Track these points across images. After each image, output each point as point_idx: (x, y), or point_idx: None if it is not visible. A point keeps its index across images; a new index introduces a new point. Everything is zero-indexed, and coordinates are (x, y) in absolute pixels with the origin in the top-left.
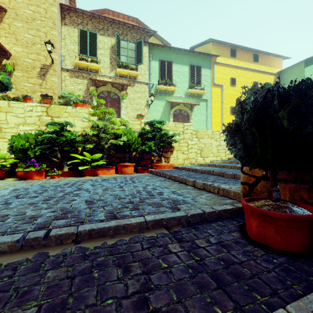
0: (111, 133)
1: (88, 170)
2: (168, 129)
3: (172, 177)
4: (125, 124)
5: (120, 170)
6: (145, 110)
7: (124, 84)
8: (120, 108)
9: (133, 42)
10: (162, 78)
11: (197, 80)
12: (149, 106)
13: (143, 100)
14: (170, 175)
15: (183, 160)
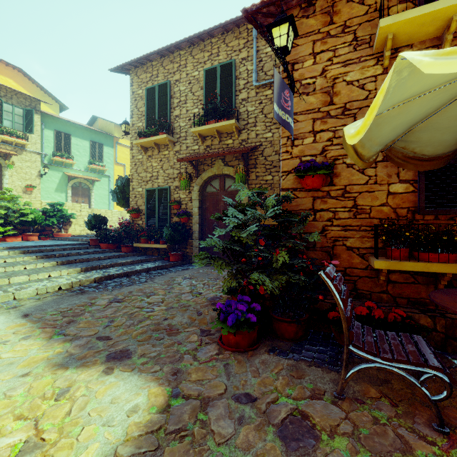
0: (20, 212)
1: (1, 238)
2: (67, 209)
3: (71, 239)
4: (29, 205)
5: (26, 238)
6: (37, 180)
7: (10, 154)
8: (2, 176)
9: (21, 108)
10: (58, 149)
11: (99, 156)
12: (42, 176)
13: (34, 170)
14: (69, 239)
15: (80, 231)
